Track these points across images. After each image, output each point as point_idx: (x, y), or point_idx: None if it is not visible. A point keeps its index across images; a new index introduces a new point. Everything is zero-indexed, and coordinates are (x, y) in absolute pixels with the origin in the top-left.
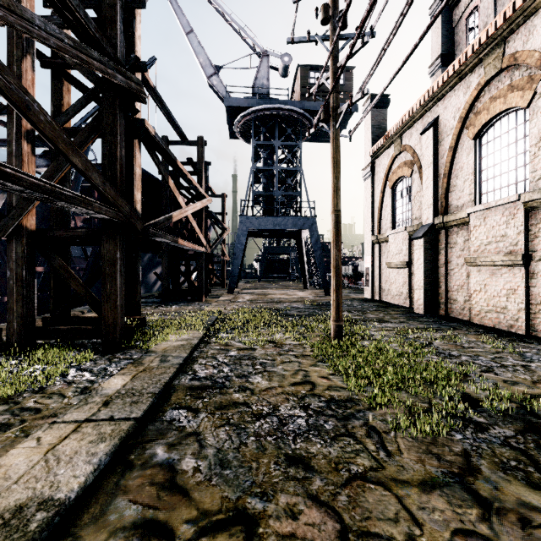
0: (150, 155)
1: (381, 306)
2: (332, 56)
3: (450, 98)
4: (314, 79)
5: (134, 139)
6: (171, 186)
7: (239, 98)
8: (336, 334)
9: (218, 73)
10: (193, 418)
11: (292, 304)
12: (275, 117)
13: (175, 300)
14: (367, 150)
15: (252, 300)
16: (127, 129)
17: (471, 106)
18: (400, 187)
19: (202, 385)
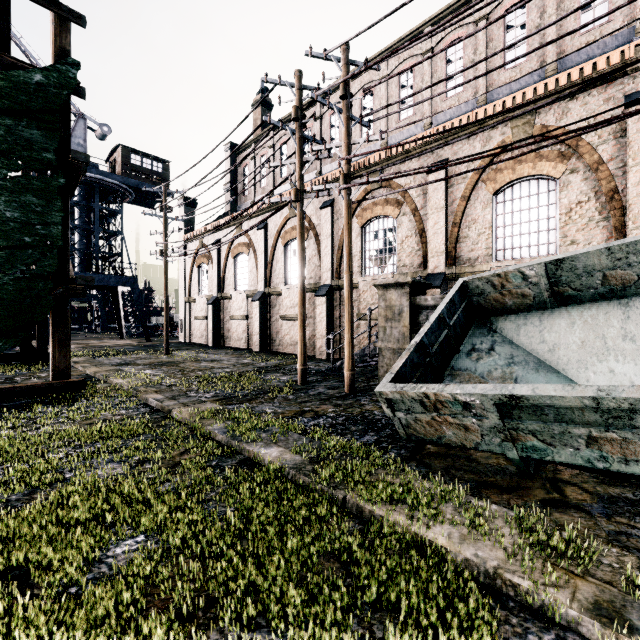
0: None
1: (190, 344)
2: (165, 227)
3: (225, 233)
4: (135, 161)
5: None
6: None
7: None
8: (167, 350)
9: None
10: (128, 366)
11: (125, 347)
12: (96, 183)
13: None
14: (181, 234)
15: (81, 347)
16: None
17: (232, 242)
18: (203, 268)
19: (120, 364)
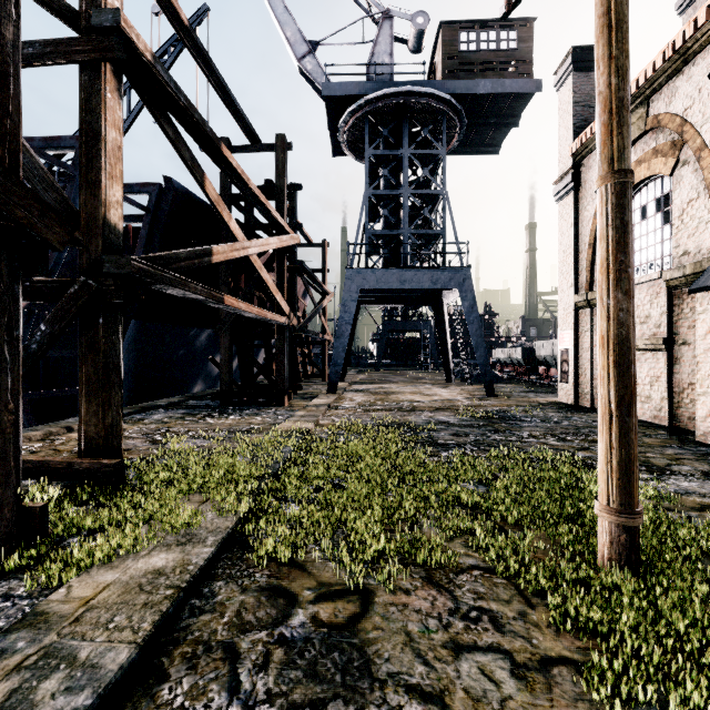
0: (153, 116)
1: None
2: None
3: None
4: (466, 44)
5: (101, 63)
6: (210, 194)
7: (346, 82)
8: (622, 553)
9: (314, 52)
10: None
11: (437, 415)
12: (403, 111)
13: (241, 403)
14: (563, 147)
15: (365, 405)
16: (83, 39)
17: None
18: (639, 200)
19: None
